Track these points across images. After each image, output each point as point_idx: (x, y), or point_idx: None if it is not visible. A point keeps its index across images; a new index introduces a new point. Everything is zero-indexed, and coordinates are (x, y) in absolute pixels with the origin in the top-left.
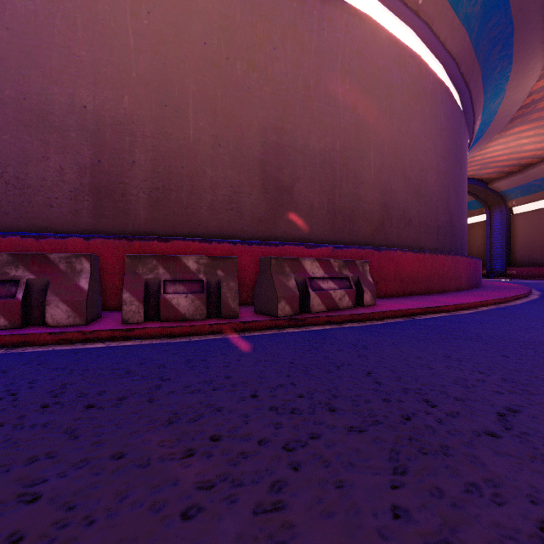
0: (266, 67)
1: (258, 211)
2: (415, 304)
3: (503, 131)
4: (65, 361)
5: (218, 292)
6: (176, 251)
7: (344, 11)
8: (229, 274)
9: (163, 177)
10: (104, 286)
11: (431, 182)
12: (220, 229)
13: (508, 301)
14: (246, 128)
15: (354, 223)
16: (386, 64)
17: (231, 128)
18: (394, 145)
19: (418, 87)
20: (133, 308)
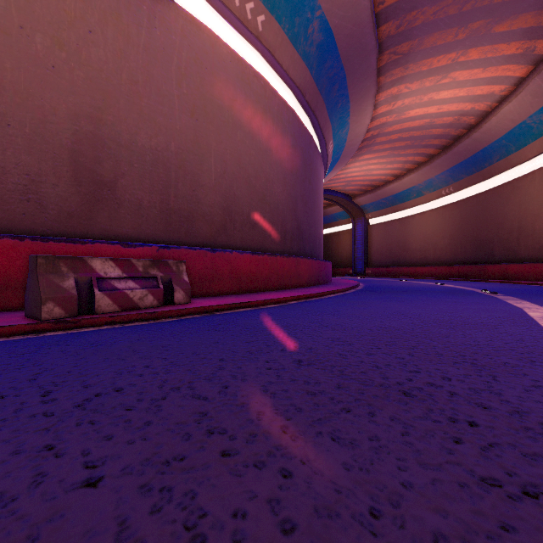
0: (79, 49)
1: (68, 204)
2: (229, 301)
3: (356, 156)
4: None
5: None
6: None
7: (180, 16)
8: None
9: None
10: None
11: (277, 192)
12: (10, 221)
13: (322, 295)
14: (51, 111)
15: (193, 224)
16: (228, 77)
17: (27, 108)
18: (238, 155)
19: (263, 105)
20: None
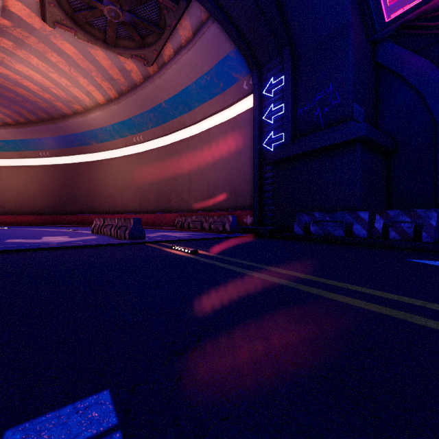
0: None
1: None
2: None
3: None
4: None
5: None
6: None
7: None
8: None
9: None
10: None
11: None
12: None
13: None
14: None
15: None
16: None
17: None
18: None
19: None
20: None
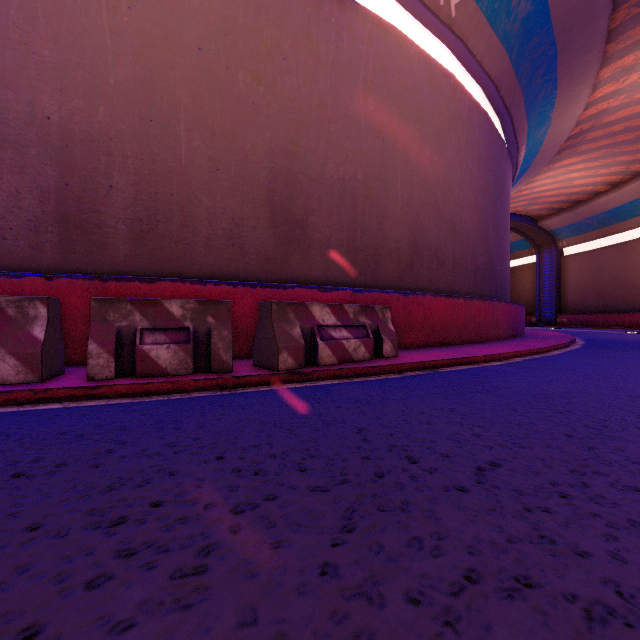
0: (274, 80)
1: (265, 248)
2: (441, 355)
3: (551, 163)
4: (4, 425)
5: (208, 343)
6: (162, 294)
7: (367, 20)
8: (221, 322)
9: (148, 205)
10: (72, 336)
11: (467, 218)
12: (219, 268)
13: (546, 351)
14: (251, 151)
15: (379, 263)
16: (415, 83)
17: (232, 150)
18: (425, 176)
19: (452, 110)
20: (100, 361)
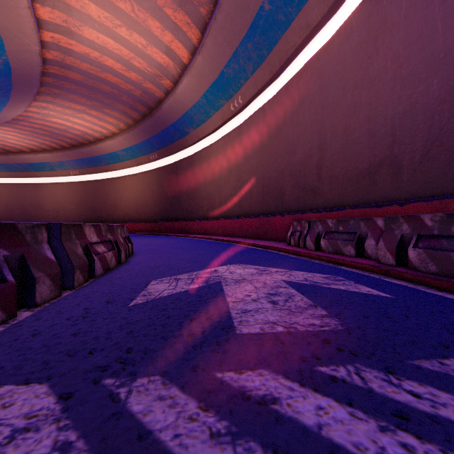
0: None
1: None
2: None
3: None
4: None
5: None
6: None
7: None
8: None
9: None
10: None
11: None
12: None
13: None
14: None
15: None
16: None
17: None
18: None
19: None
20: None
